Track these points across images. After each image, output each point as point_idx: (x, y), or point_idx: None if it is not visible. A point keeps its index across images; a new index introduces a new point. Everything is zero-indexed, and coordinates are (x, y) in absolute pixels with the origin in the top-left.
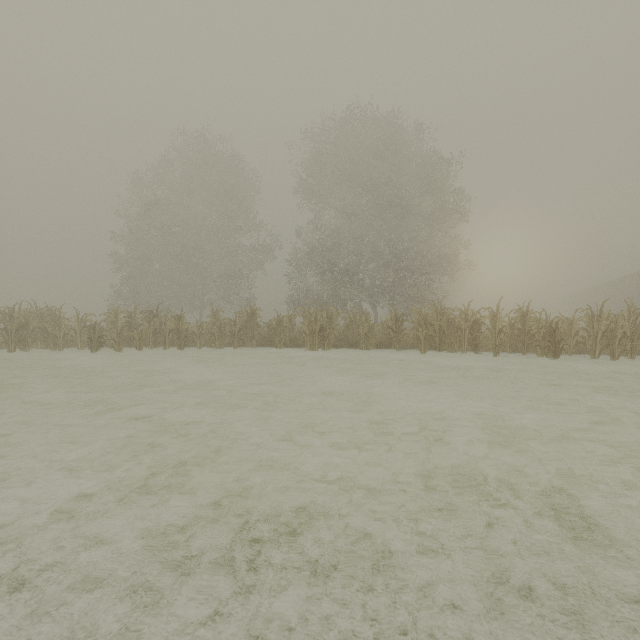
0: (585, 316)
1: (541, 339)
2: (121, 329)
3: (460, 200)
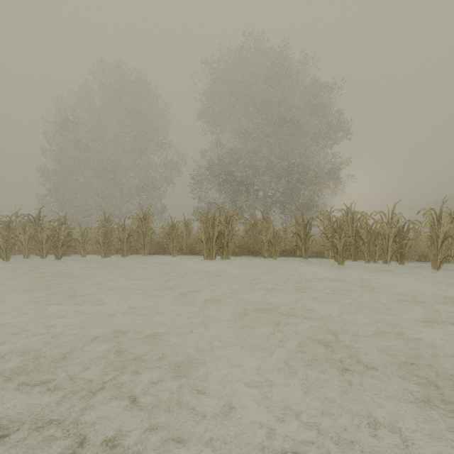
0: None
1: None
2: None
3: (342, 121)
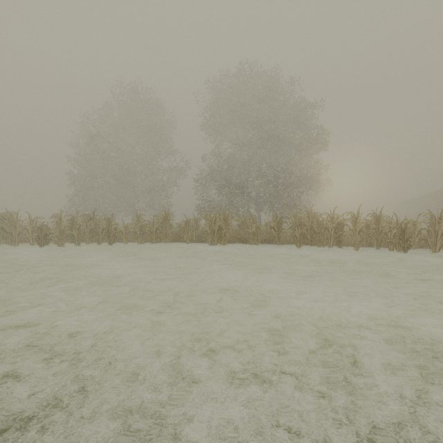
0: (428, 219)
1: (392, 237)
2: (63, 229)
3: (321, 134)
